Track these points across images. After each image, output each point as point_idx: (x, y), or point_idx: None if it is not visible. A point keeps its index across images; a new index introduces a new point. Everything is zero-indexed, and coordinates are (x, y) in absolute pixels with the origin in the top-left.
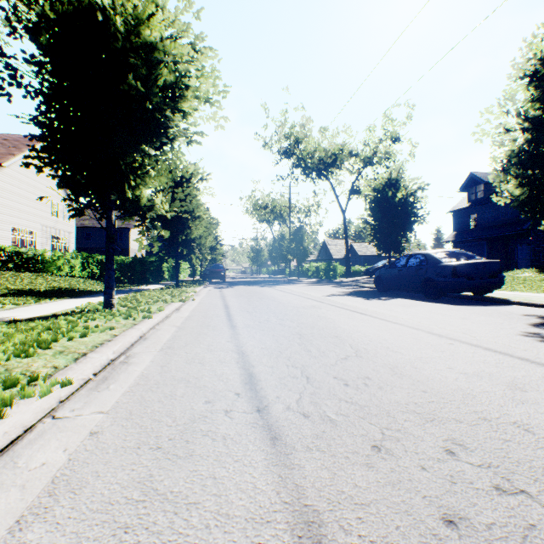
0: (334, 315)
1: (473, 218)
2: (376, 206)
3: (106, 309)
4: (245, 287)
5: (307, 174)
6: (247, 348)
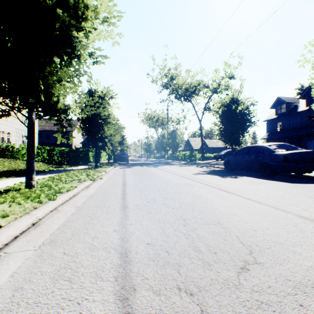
0: (206, 194)
1: (279, 125)
2: (224, 115)
3: (25, 190)
4: (140, 167)
5: (178, 98)
6: (132, 243)
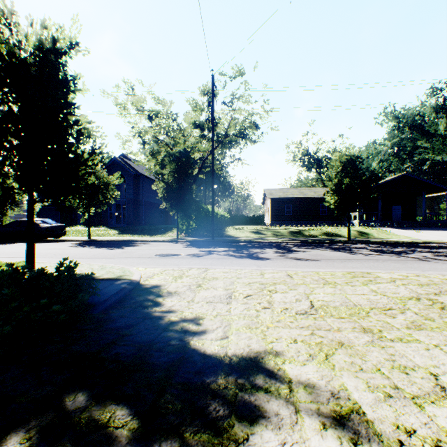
0: None
1: None
2: None
3: None
4: None
5: None
6: None
